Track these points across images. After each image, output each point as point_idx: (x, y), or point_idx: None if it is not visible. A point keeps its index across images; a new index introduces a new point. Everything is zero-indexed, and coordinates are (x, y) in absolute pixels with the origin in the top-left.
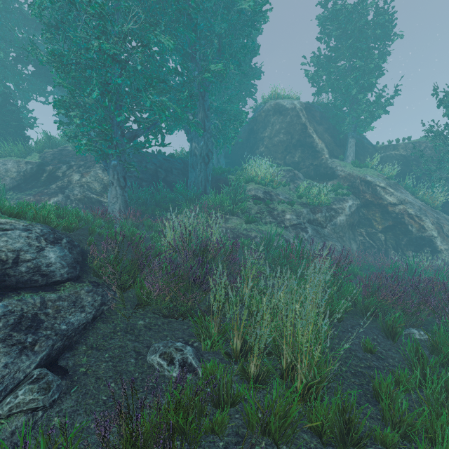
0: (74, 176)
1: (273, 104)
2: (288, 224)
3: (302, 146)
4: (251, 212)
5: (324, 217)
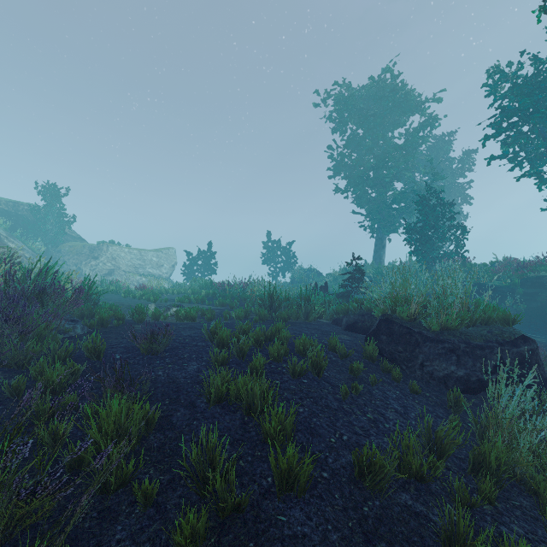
0: None
1: None
2: None
3: None
4: None
5: None
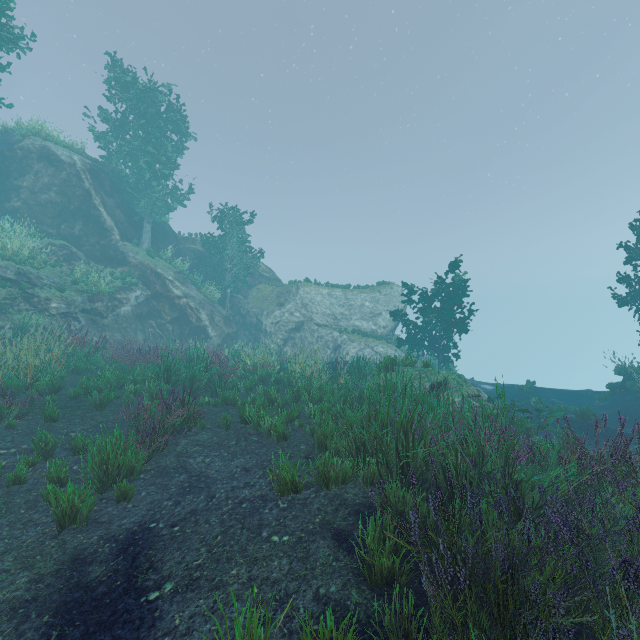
0: None
1: (38, 144)
2: (55, 313)
3: (85, 217)
4: None
5: (106, 307)
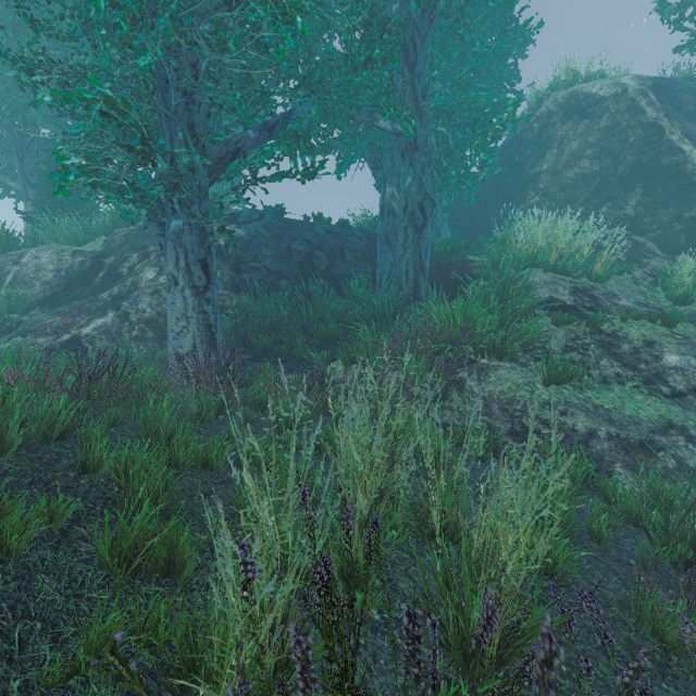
0: (144, 273)
1: (561, 97)
2: (681, 384)
3: (645, 178)
4: (550, 346)
5: None
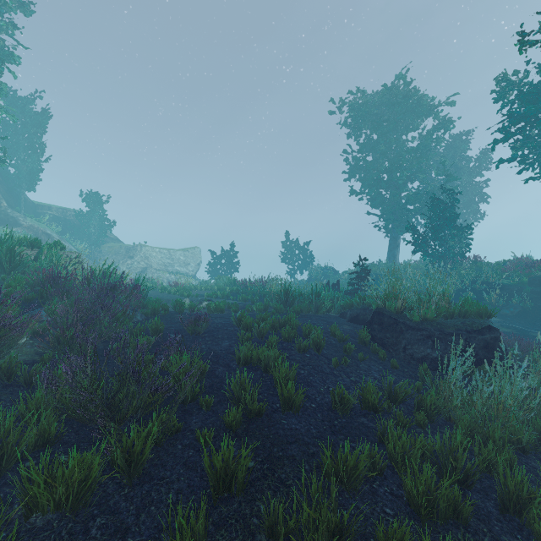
0: None
1: None
2: None
3: None
4: None
5: None
